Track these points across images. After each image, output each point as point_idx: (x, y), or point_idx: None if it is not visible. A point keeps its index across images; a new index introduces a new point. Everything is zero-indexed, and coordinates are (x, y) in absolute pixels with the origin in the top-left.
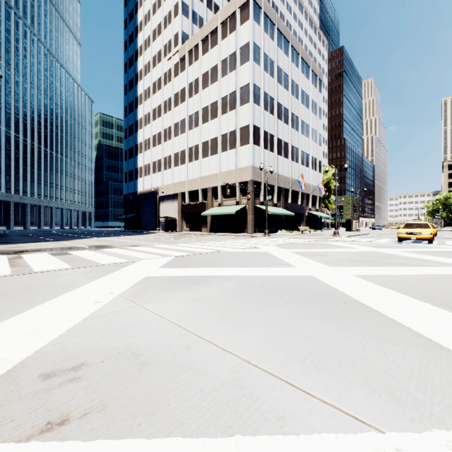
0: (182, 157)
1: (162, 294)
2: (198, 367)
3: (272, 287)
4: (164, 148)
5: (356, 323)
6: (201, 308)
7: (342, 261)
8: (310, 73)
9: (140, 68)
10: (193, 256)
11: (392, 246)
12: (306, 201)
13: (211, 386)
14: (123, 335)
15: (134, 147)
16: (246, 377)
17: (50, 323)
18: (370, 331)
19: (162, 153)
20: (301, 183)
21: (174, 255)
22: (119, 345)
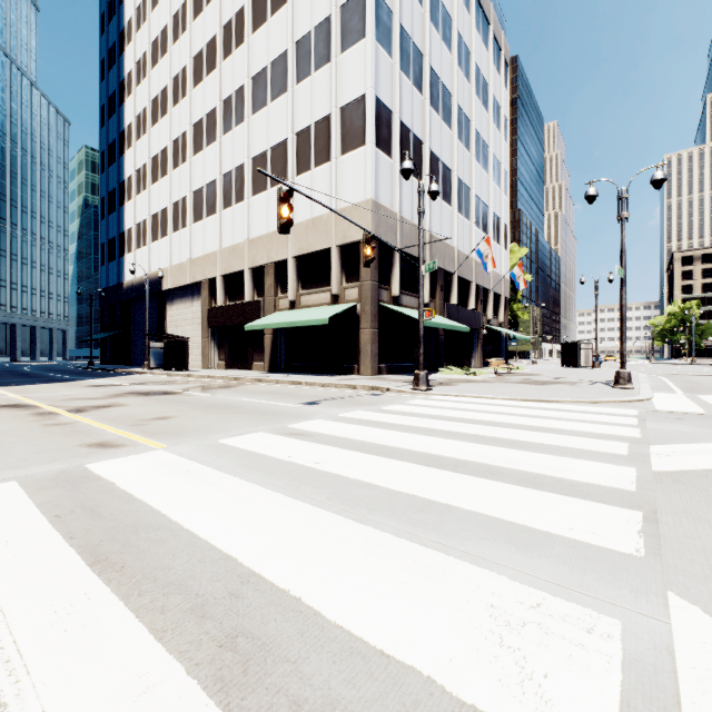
0: (210, 197)
1: None
2: None
3: None
4: (174, 182)
5: None
6: None
7: None
8: (490, 37)
9: (128, 17)
10: None
11: None
12: (482, 304)
13: None
14: None
15: (118, 189)
16: None
17: None
18: None
19: (170, 194)
20: (484, 258)
21: None
22: None
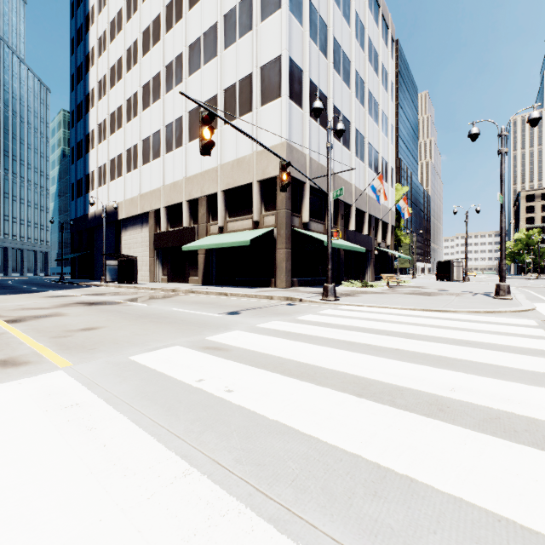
0: (155, 144)
1: None
2: None
3: None
4: (128, 133)
5: None
6: None
7: None
8: (380, 17)
9: (92, 3)
10: None
11: None
12: (374, 230)
13: None
14: None
15: (84, 139)
16: None
17: None
18: None
19: (124, 142)
20: (377, 192)
21: None
22: None
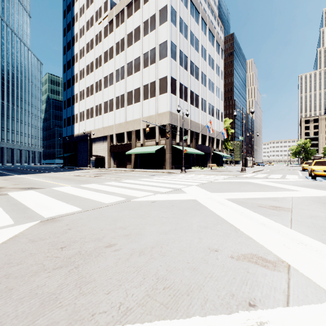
0: (110, 105)
1: None
2: None
3: None
4: (96, 98)
5: None
6: None
7: None
8: (214, 42)
9: (76, 32)
10: (76, 219)
11: (323, 186)
12: (211, 143)
13: None
14: None
15: (71, 98)
16: None
17: None
18: None
19: (94, 102)
20: (209, 128)
21: (44, 215)
22: None
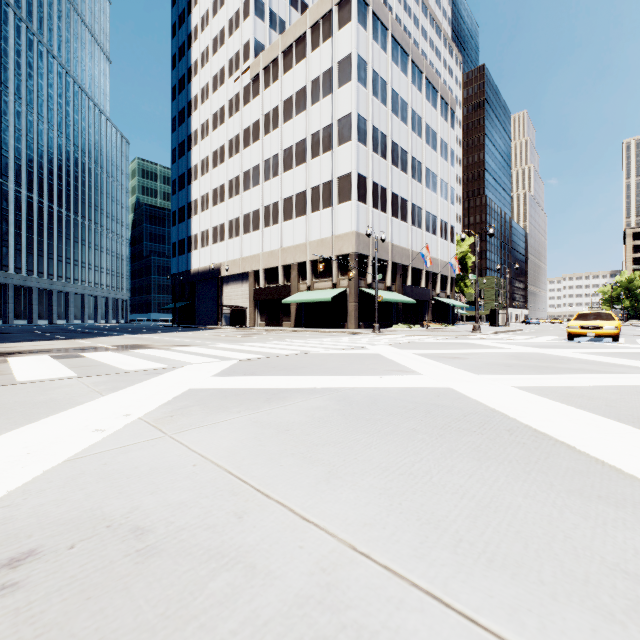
0: (255, 219)
1: (209, 417)
2: (255, 559)
3: (388, 406)
4: (230, 207)
5: (537, 467)
6: (271, 440)
7: (492, 367)
8: (438, 101)
9: (194, 93)
10: (268, 360)
11: (561, 346)
12: (432, 283)
13: (276, 605)
14: (126, 491)
15: (186, 207)
16: (346, 582)
17: (2, 469)
18: (565, 482)
19: (227, 215)
20: (425, 258)
21: (239, 358)
22: (113, 510)
